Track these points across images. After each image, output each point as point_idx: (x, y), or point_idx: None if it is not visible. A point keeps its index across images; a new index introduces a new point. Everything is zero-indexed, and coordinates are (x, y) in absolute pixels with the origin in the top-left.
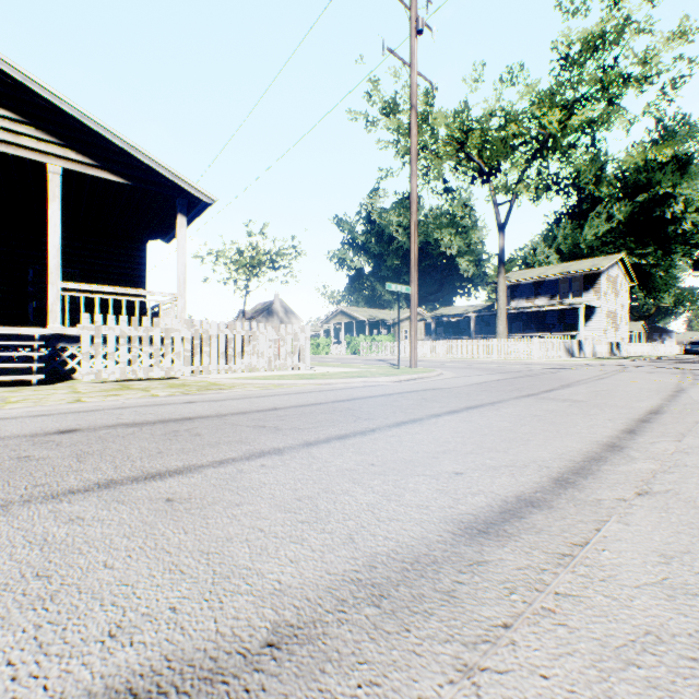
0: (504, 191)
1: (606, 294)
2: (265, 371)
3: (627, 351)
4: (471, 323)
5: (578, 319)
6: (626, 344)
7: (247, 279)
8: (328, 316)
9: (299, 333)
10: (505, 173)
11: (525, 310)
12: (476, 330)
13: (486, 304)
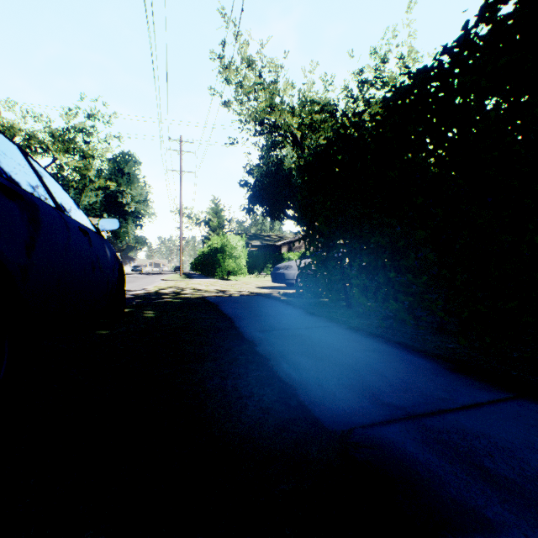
0: None
1: None
2: None
3: None
4: None
5: None
6: None
7: None
8: None
9: None
10: None
11: None
12: None
13: None
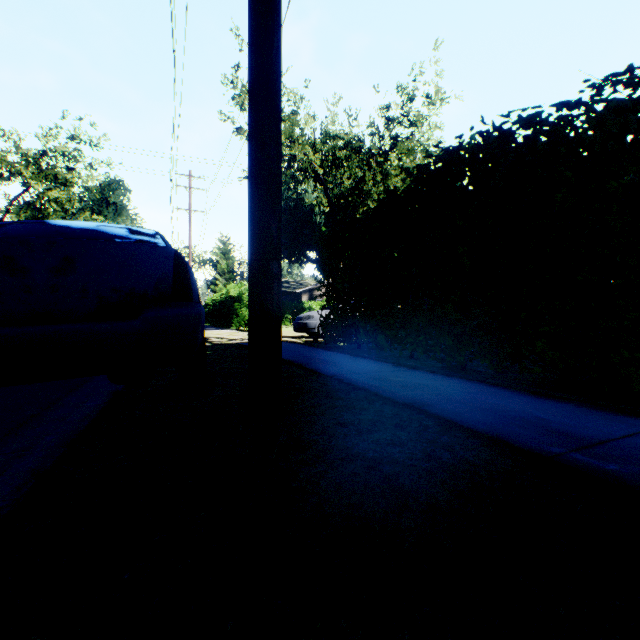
0: None
1: None
2: None
3: None
4: None
5: None
6: None
7: None
8: None
9: None
10: None
11: None
12: None
13: None
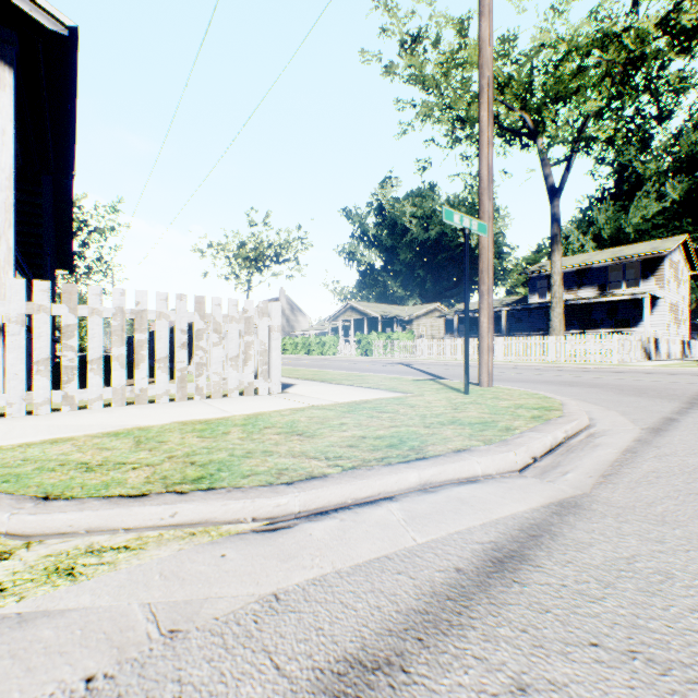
0: (565, 140)
1: (669, 283)
2: (167, 404)
3: (696, 351)
4: (502, 319)
5: (634, 313)
6: (695, 343)
7: (249, 272)
8: (336, 312)
9: (257, 318)
10: (564, 118)
11: (571, 302)
12: (505, 327)
13: (515, 297)
